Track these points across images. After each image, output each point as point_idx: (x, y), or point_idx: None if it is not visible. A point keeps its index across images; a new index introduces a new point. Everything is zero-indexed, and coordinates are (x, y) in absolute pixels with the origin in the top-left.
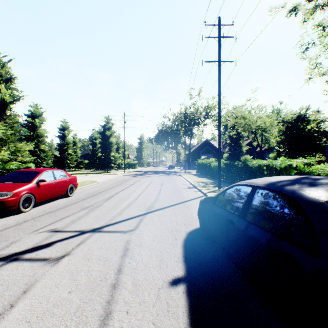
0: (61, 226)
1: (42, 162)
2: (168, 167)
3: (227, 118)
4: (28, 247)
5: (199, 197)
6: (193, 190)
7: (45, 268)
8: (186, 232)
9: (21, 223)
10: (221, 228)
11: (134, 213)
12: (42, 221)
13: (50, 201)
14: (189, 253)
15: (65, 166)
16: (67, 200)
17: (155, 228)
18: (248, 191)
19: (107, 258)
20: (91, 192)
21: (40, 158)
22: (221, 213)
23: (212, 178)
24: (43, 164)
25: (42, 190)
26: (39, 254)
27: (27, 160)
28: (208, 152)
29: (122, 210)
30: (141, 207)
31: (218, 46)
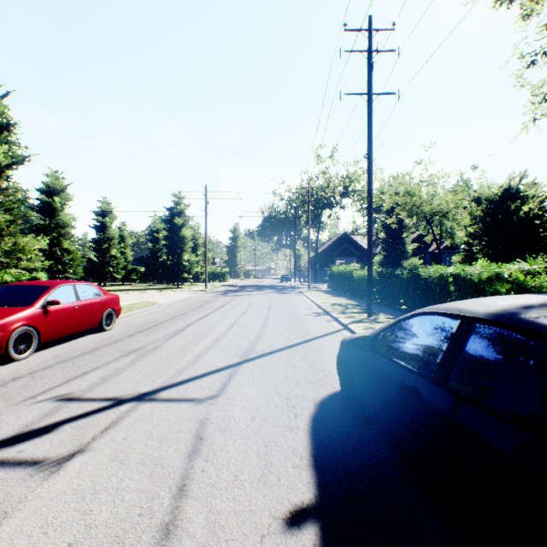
0: (80, 389)
1: (65, 270)
2: (281, 279)
3: (381, 196)
4: (7, 434)
5: (335, 331)
6: (324, 318)
7: (30, 485)
8: (315, 401)
9: (6, 382)
10: (388, 402)
11: (218, 363)
12: (46, 379)
13: (70, 339)
14: (323, 447)
15: (105, 278)
16: (100, 336)
17: (256, 392)
18: (451, 328)
19: (160, 458)
20: (146, 322)
21: (63, 263)
22: (389, 371)
23: (355, 298)
24: (67, 274)
25: (54, 320)
26: (24, 451)
27: (37, 267)
28: (348, 253)
29: (197, 357)
30: (232, 351)
31: (368, 66)
